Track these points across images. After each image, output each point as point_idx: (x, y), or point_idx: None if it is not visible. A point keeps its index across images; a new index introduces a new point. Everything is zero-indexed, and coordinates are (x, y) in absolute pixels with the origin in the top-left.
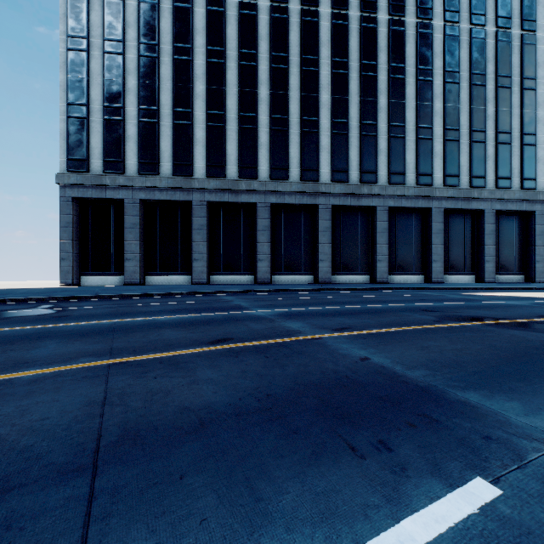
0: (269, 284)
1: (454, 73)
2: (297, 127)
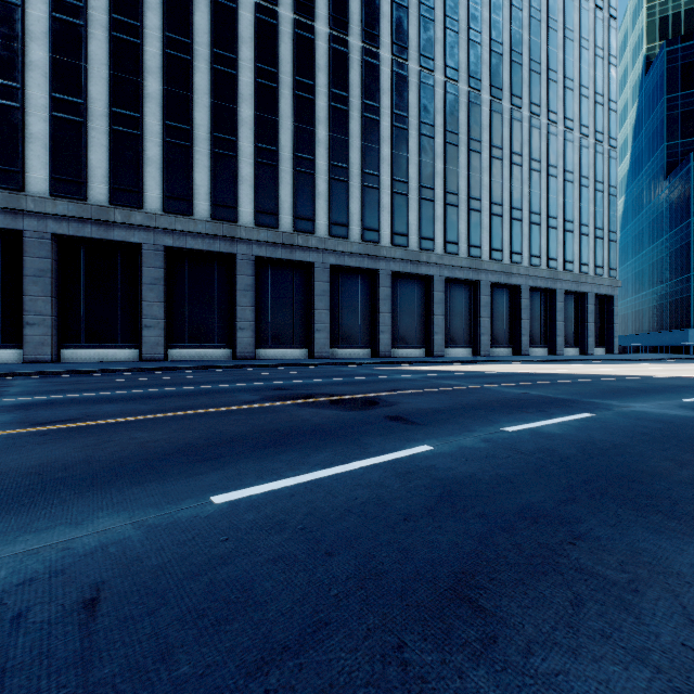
0: (160, 361)
1: (402, 117)
2: (205, 145)
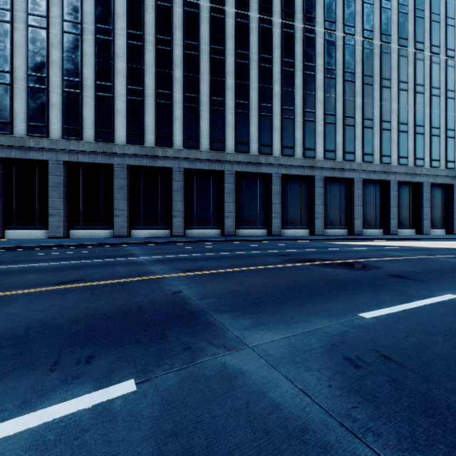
0: (182, 237)
1: (331, 70)
2: (206, 105)
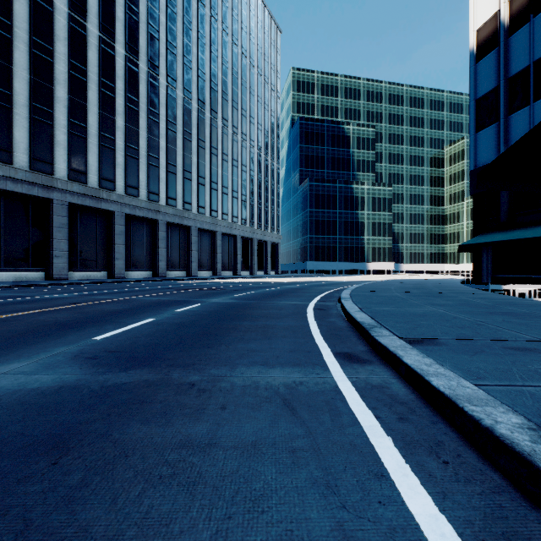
0: None
1: (173, 124)
2: (24, 110)
